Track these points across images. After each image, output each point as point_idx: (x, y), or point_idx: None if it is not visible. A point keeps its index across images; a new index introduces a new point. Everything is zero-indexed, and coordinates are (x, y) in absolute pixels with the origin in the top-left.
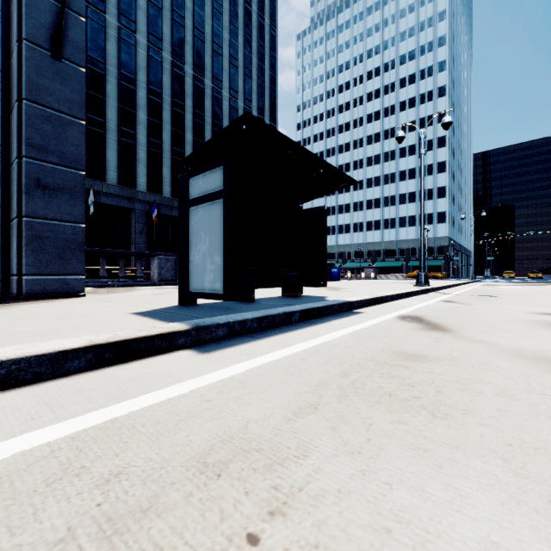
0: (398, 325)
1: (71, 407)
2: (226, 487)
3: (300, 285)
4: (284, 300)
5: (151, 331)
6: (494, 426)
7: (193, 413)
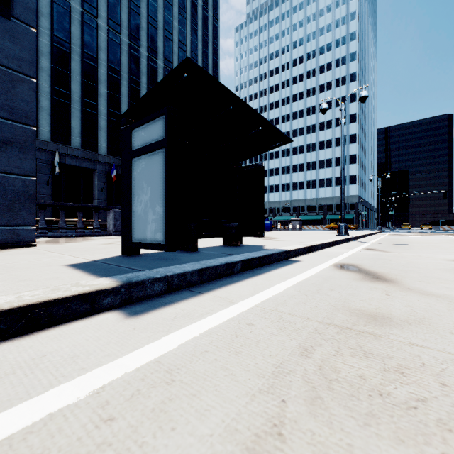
0: (338, 274)
1: None
2: None
3: (240, 235)
4: (225, 250)
5: (69, 290)
6: None
7: None
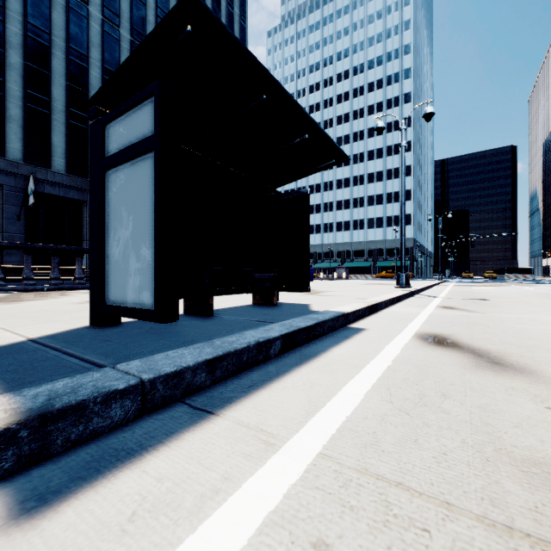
0: (434, 356)
1: None
2: None
3: (276, 290)
4: (256, 313)
5: None
6: None
7: None
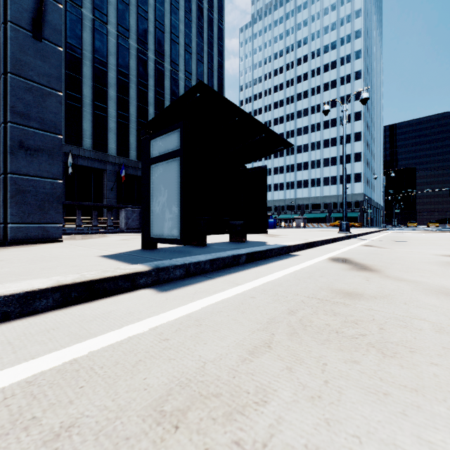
0: (330, 265)
1: (32, 347)
2: (185, 443)
3: (244, 232)
4: (232, 245)
5: (115, 272)
6: (445, 365)
7: (151, 353)
